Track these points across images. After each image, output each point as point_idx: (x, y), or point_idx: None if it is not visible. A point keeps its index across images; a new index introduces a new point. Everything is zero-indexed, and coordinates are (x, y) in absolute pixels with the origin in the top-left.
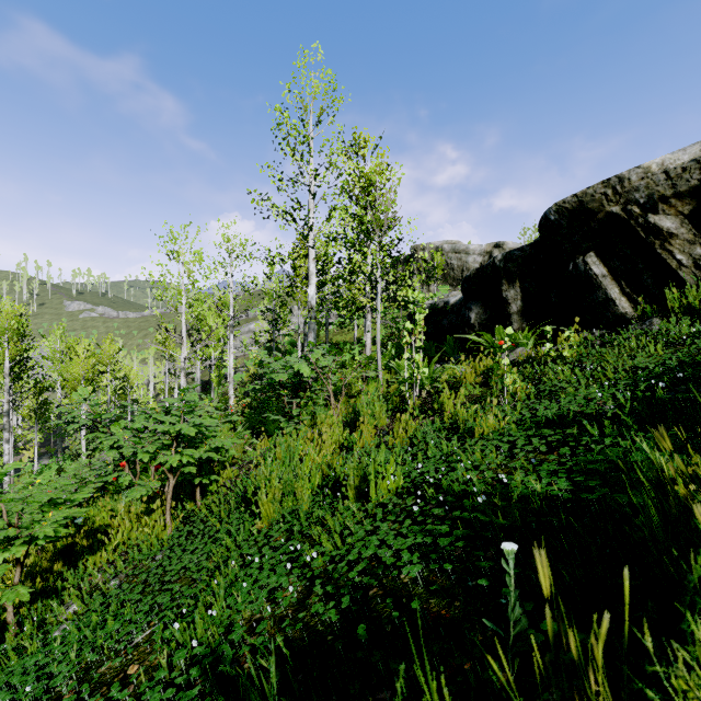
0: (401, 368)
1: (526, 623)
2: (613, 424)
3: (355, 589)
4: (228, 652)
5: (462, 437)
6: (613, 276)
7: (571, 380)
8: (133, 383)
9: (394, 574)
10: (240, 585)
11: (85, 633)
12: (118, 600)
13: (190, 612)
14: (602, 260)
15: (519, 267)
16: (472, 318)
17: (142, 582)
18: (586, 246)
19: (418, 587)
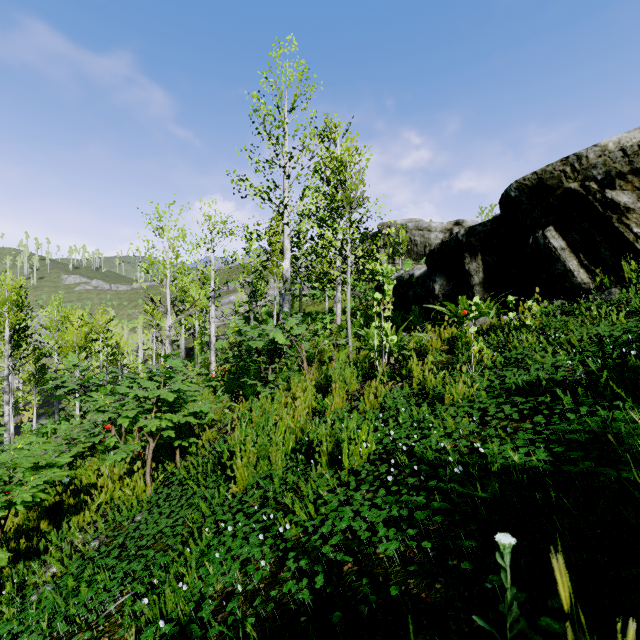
0: (369, 336)
1: (525, 626)
2: (587, 392)
3: (329, 563)
4: (197, 632)
5: (432, 403)
6: (572, 249)
7: (535, 348)
8: (123, 350)
9: (370, 550)
10: (213, 554)
11: (58, 602)
12: (95, 565)
13: (162, 582)
14: (561, 233)
15: (481, 241)
16: (436, 289)
17: (121, 544)
18: (545, 221)
19: (395, 564)
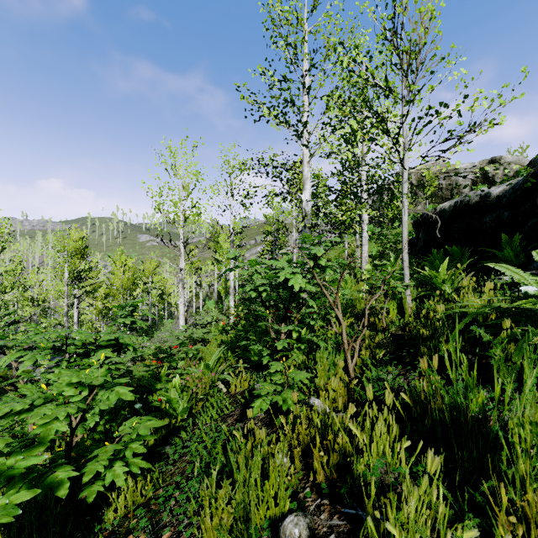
0: (440, 280)
1: None
2: None
3: None
4: None
5: None
6: None
7: None
8: (168, 292)
9: None
10: None
11: None
12: None
13: None
14: None
15: None
16: None
17: None
18: None
19: None
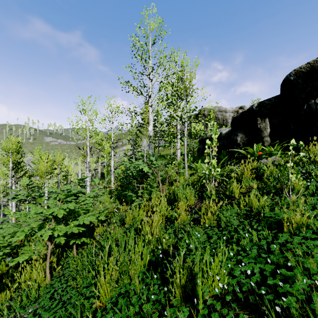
0: (197, 168)
1: None
2: None
3: None
4: None
5: (268, 228)
6: None
7: None
8: (70, 174)
9: None
10: None
11: None
12: None
13: None
14: None
15: (268, 110)
16: (238, 140)
17: None
18: (316, 94)
19: None
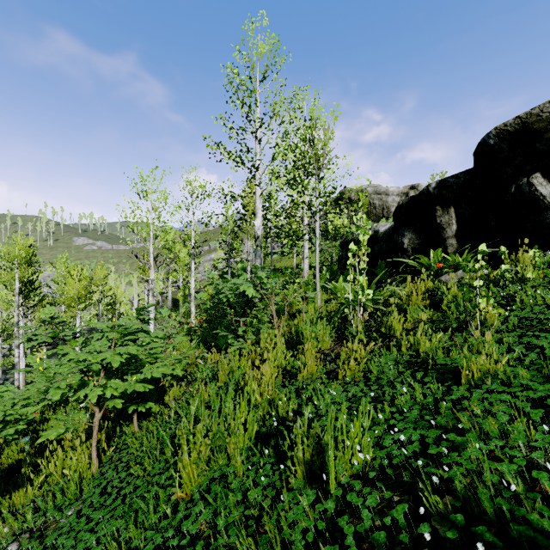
0: (337, 289)
1: None
2: None
3: None
4: None
5: (439, 380)
6: None
7: None
8: (119, 300)
9: None
10: None
11: None
12: None
13: None
14: None
15: (454, 193)
16: (405, 243)
17: None
18: (530, 168)
19: None
